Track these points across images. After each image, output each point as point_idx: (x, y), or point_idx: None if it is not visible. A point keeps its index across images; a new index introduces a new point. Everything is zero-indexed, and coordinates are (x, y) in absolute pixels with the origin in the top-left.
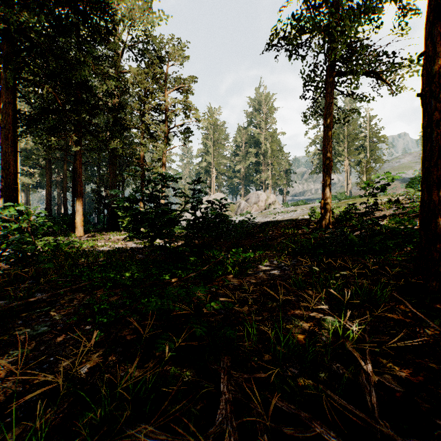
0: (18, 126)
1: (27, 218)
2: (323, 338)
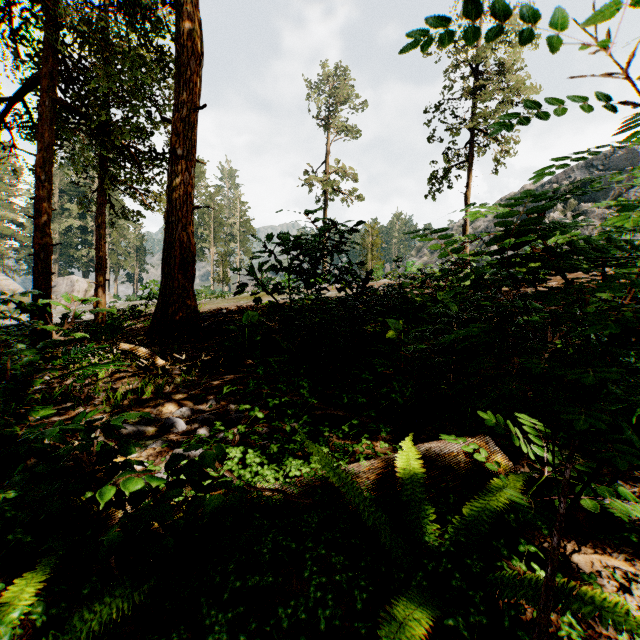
0: None
1: None
2: None
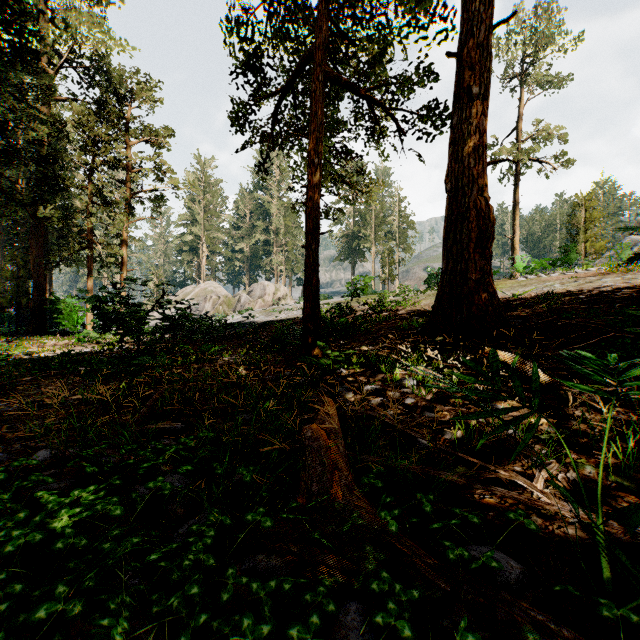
0: None
1: None
2: None
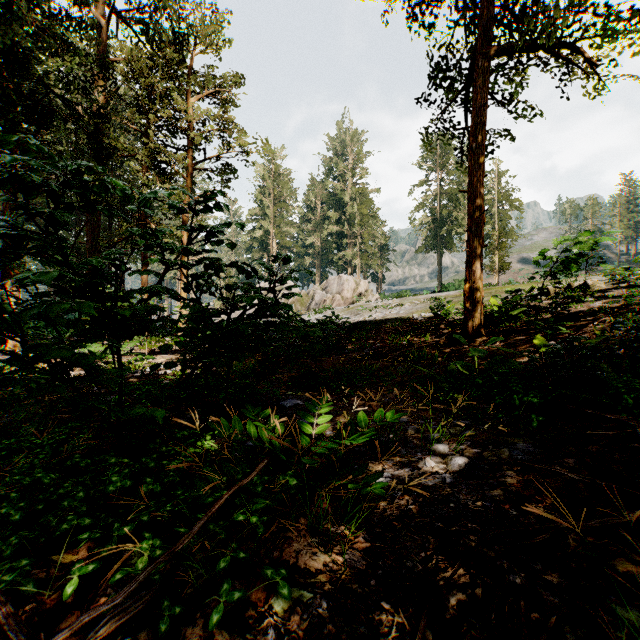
0: None
1: None
2: None
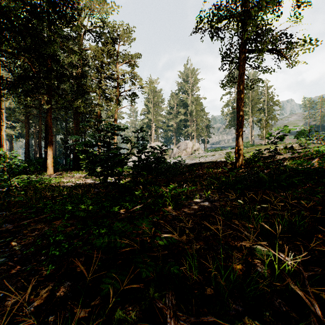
0: (1, 89)
1: (4, 160)
2: (258, 269)
